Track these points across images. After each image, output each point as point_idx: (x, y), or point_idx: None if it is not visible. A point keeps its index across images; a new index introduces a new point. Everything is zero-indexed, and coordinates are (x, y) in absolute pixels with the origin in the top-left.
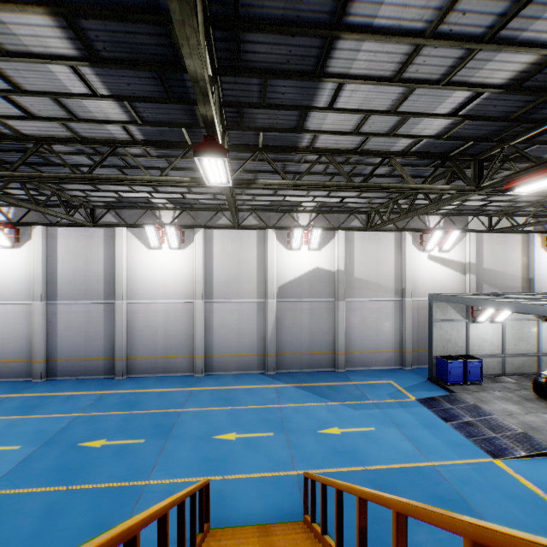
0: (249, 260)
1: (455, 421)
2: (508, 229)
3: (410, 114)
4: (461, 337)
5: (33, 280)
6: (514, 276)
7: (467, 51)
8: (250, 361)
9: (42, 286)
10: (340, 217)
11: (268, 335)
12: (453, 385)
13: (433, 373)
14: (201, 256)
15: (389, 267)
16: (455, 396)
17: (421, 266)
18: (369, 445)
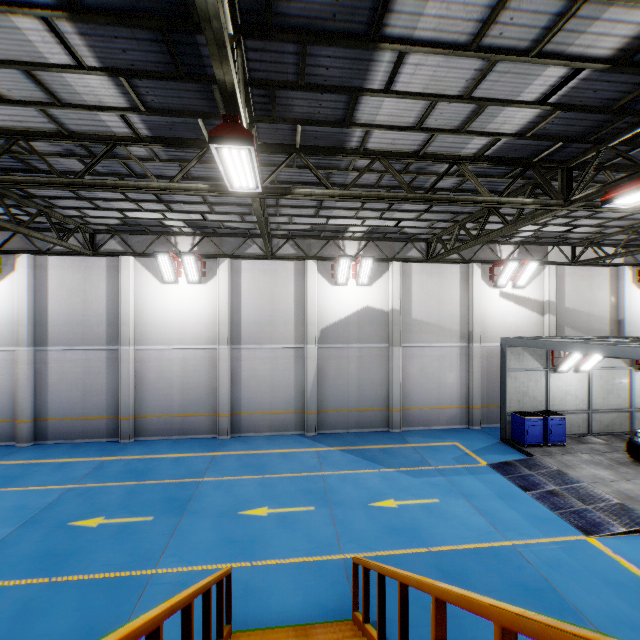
0: (286, 297)
1: (537, 490)
2: (595, 261)
3: (488, 100)
4: (540, 389)
5: (18, 321)
6: (600, 317)
7: (569, 5)
8: (287, 419)
9: (29, 329)
10: (395, 246)
11: (308, 388)
12: (531, 447)
13: (507, 433)
14: (226, 292)
15: (453, 307)
16: (534, 460)
17: (492, 305)
18: (433, 521)
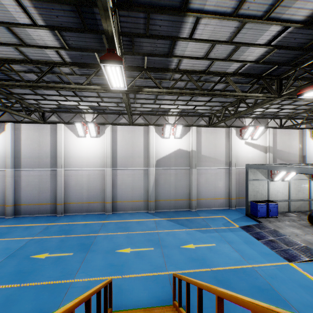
0: (139, 144)
1: (264, 240)
2: (292, 126)
3: (241, 43)
4: (265, 189)
5: (6, 156)
6: (294, 154)
7: None
8: (139, 204)
9: (11, 160)
10: (193, 119)
11: (150, 189)
12: (260, 218)
13: (248, 211)
14: (109, 142)
15: (222, 149)
16: (262, 224)
17: (241, 148)
18: (212, 255)
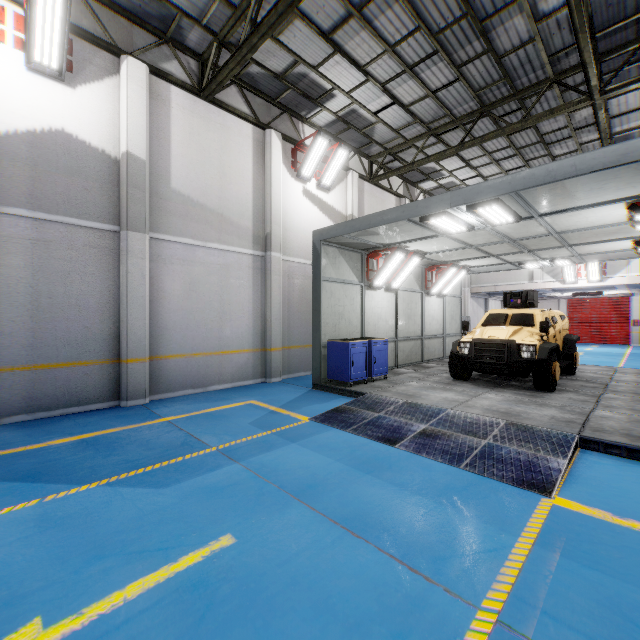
0: None
1: (406, 438)
2: (394, 173)
3: None
4: (356, 310)
5: None
6: None
7: None
8: None
9: None
10: (135, 34)
11: None
12: (356, 386)
13: (322, 374)
14: None
15: (243, 190)
16: (370, 397)
17: (294, 203)
18: None
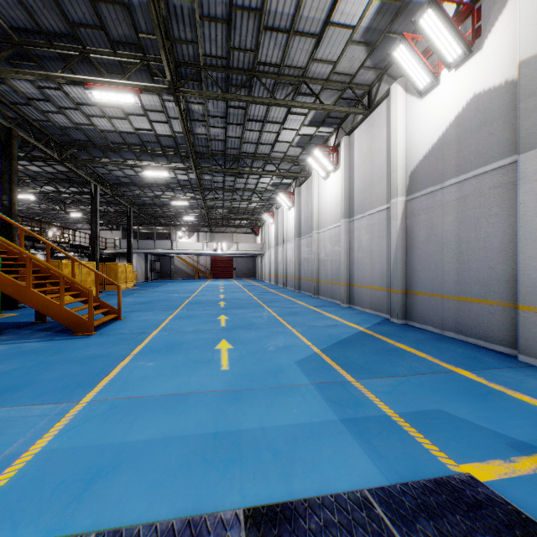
0: (380, 149)
1: None
2: None
3: None
4: None
5: (295, 225)
6: None
7: None
8: (381, 298)
9: (296, 228)
10: None
11: (391, 258)
12: None
13: None
14: (343, 169)
15: None
16: None
17: None
18: (176, 361)
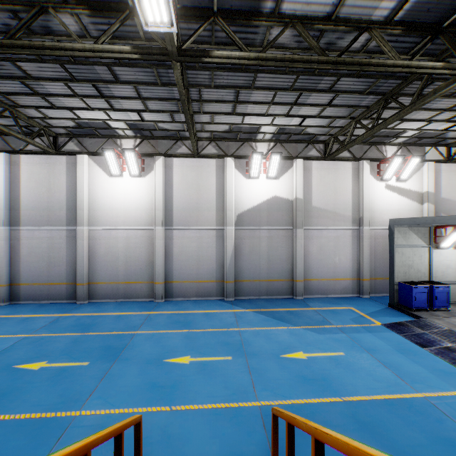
0: (209, 188)
1: (433, 347)
2: None
3: None
4: (424, 263)
5: None
6: None
7: None
8: (209, 287)
9: (5, 212)
10: (298, 147)
11: (227, 262)
12: (418, 311)
13: (395, 300)
14: (161, 184)
15: (346, 197)
16: (423, 321)
17: (379, 195)
18: (342, 372)
